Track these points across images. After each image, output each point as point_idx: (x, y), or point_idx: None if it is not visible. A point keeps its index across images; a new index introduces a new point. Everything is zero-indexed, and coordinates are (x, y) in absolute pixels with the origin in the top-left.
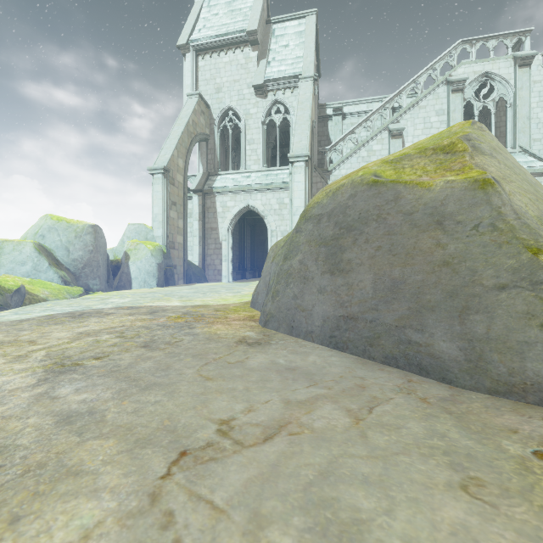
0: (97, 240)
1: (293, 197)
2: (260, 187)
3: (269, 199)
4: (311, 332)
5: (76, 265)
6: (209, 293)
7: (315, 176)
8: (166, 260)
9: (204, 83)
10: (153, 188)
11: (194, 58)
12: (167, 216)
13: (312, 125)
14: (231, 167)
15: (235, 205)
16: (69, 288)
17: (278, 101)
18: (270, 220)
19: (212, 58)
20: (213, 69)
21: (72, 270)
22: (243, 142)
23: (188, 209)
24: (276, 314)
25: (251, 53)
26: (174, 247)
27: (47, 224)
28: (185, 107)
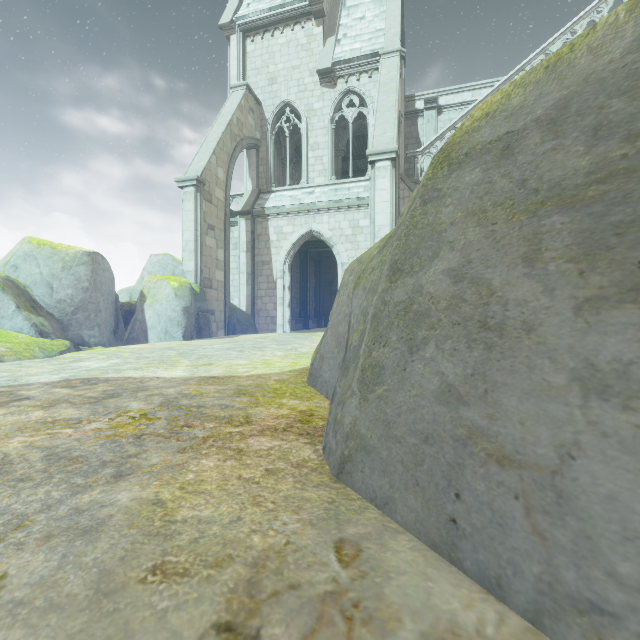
0: (96, 273)
1: (375, 211)
2: (326, 206)
3: (339, 222)
4: (592, 607)
5: (63, 309)
6: (249, 351)
7: (401, 190)
8: (199, 302)
9: (253, 73)
10: (183, 206)
11: (241, 40)
12: (201, 244)
13: (399, 115)
14: (288, 181)
15: (293, 231)
16: (47, 341)
17: (351, 90)
18: (340, 249)
19: (264, 40)
20: (265, 55)
21: (57, 315)
22: (305, 148)
23: (234, 239)
24: (376, 443)
25: (315, 29)
26: (211, 286)
27: (23, 250)
28: (228, 102)
